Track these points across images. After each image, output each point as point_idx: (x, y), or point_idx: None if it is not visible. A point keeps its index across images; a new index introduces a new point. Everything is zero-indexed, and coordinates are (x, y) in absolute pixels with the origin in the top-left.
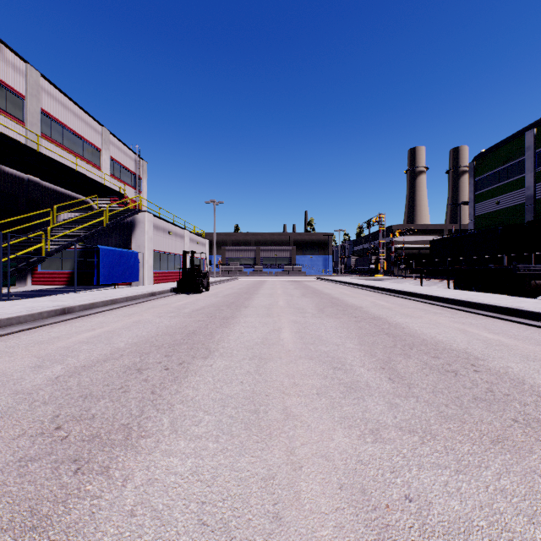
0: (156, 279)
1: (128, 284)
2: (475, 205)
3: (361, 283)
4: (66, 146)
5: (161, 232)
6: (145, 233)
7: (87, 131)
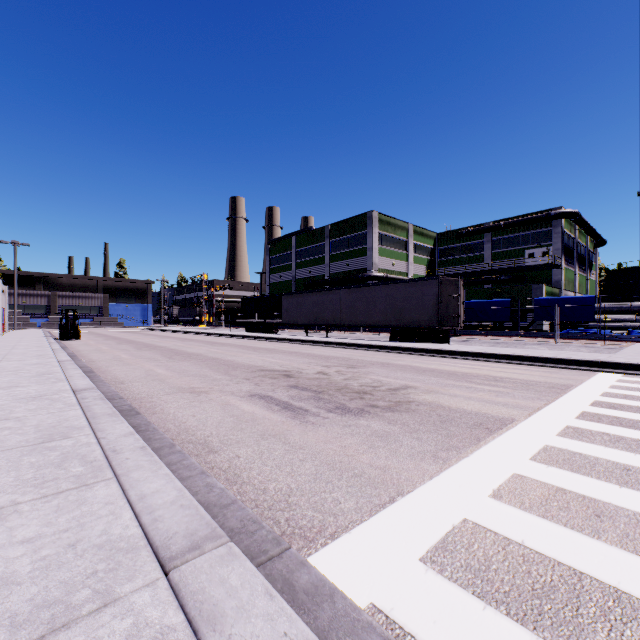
0: None
1: None
2: (270, 276)
3: (193, 331)
4: None
5: None
6: None
7: None
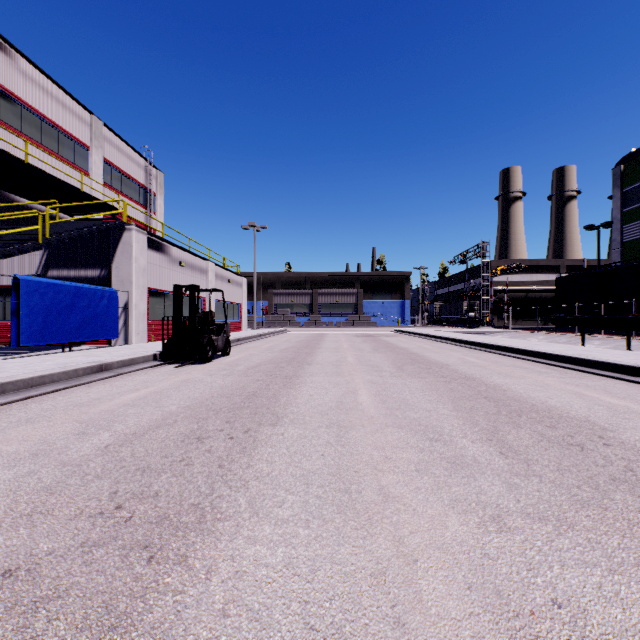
0: (156, 333)
1: (107, 342)
2: (623, 228)
3: (481, 341)
4: (28, 135)
5: (164, 261)
6: (132, 261)
7: (65, 117)
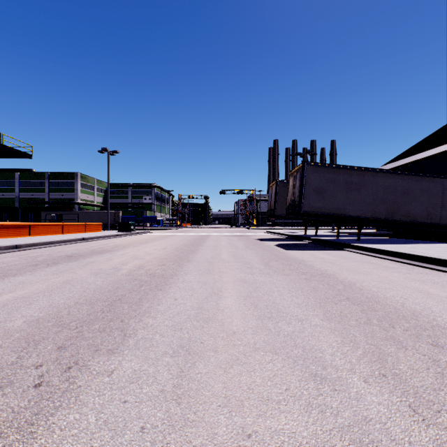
0: None
1: None
2: None
3: None
4: None
5: None
6: None
7: None
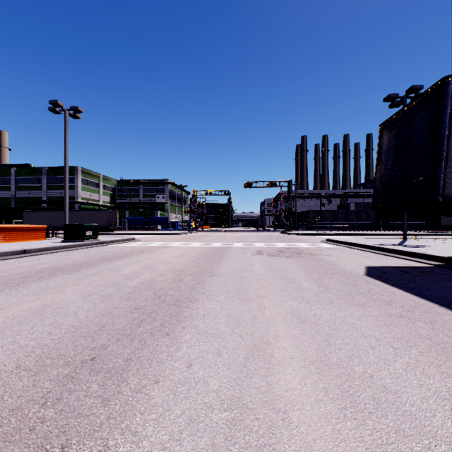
0: None
1: None
2: None
3: None
4: None
5: None
6: None
7: None
